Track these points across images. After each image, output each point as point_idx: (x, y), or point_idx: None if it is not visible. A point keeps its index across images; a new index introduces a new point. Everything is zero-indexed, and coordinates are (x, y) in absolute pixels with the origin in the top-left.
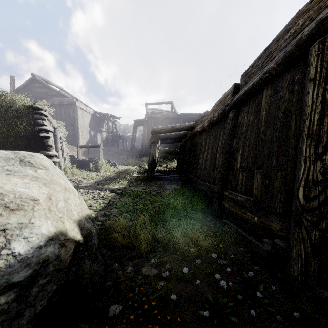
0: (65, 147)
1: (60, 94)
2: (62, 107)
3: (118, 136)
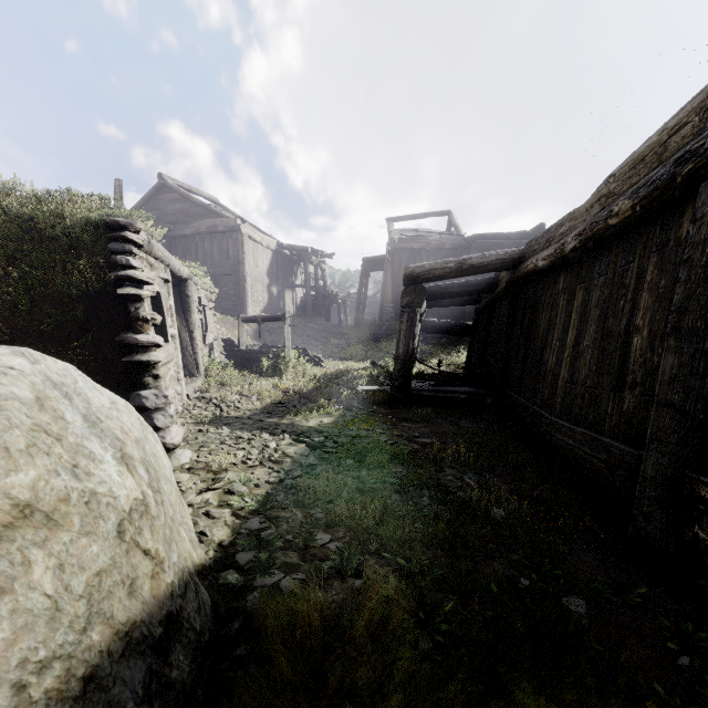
0: (213, 322)
1: (211, 211)
2: (214, 238)
3: (328, 294)
